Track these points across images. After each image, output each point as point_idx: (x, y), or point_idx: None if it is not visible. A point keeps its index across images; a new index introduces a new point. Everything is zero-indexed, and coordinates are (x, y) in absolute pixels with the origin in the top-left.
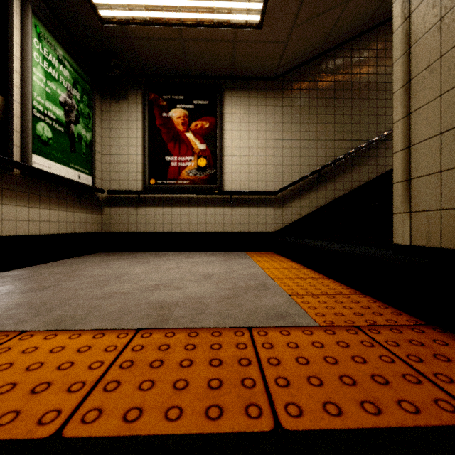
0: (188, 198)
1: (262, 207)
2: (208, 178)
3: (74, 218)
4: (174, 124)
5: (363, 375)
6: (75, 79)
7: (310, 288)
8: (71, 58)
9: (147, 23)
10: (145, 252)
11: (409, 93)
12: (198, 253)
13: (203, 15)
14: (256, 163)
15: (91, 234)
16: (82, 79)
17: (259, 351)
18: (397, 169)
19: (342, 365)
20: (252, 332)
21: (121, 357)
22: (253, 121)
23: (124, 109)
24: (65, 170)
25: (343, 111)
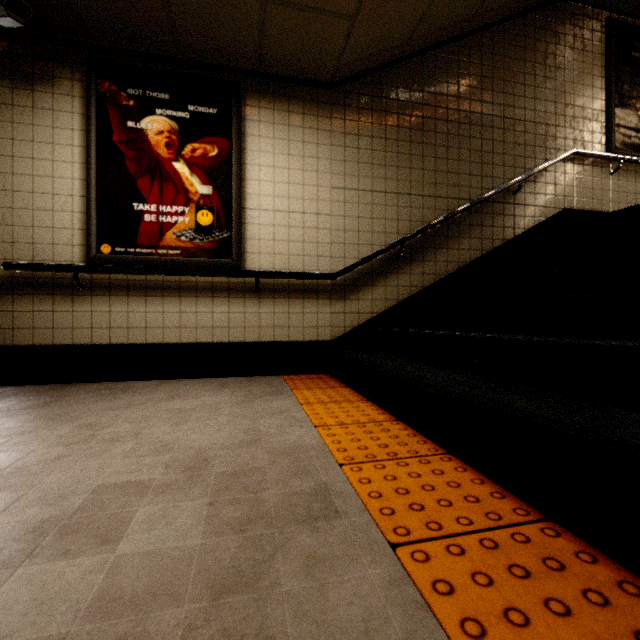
0: (179, 282)
1: (312, 299)
2: (217, 247)
3: None
4: (151, 143)
5: None
6: None
7: (427, 500)
8: None
9: None
10: (91, 381)
11: None
12: (198, 382)
13: None
14: (301, 224)
15: None
16: None
17: None
18: None
19: None
20: None
21: None
22: (296, 154)
23: (43, 105)
24: None
25: (435, 151)
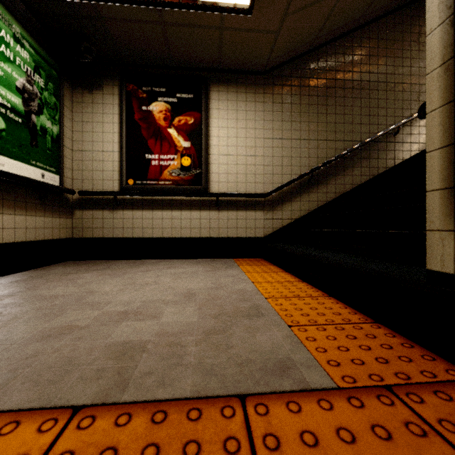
0: (171, 200)
1: (251, 210)
2: (193, 179)
3: (36, 223)
4: (155, 118)
5: None
6: (37, 63)
7: (311, 313)
8: (32, 38)
9: (121, 0)
10: (122, 259)
11: (453, 72)
12: (182, 260)
13: None
14: (244, 163)
15: (59, 240)
16: (47, 63)
17: None
18: (432, 173)
19: None
20: (246, 407)
21: None
22: (241, 118)
23: (98, 101)
24: (24, 167)
25: (335, 110)
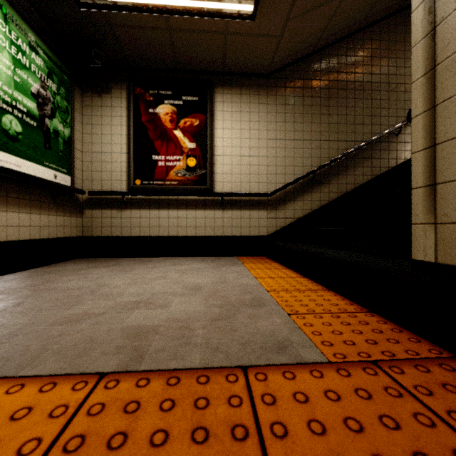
0: (177, 200)
1: (255, 209)
2: (198, 179)
3: (49, 222)
4: (161, 120)
5: (402, 454)
6: (50, 69)
7: (310, 304)
8: (45, 45)
9: (130, 9)
10: (130, 257)
11: (433, 82)
12: (187, 258)
13: (192, 3)
14: (248, 163)
15: (70, 238)
16: (59, 69)
17: (259, 410)
18: (417, 172)
19: (369, 433)
20: (247, 375)
21: (69, 429)
22: (245, 120)
23: (106, 104)
24: (38, 168)
25: (337, 111)
